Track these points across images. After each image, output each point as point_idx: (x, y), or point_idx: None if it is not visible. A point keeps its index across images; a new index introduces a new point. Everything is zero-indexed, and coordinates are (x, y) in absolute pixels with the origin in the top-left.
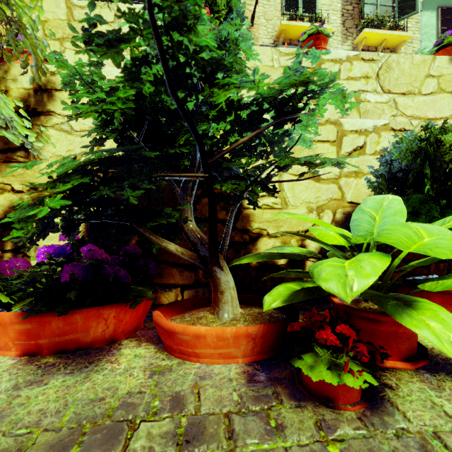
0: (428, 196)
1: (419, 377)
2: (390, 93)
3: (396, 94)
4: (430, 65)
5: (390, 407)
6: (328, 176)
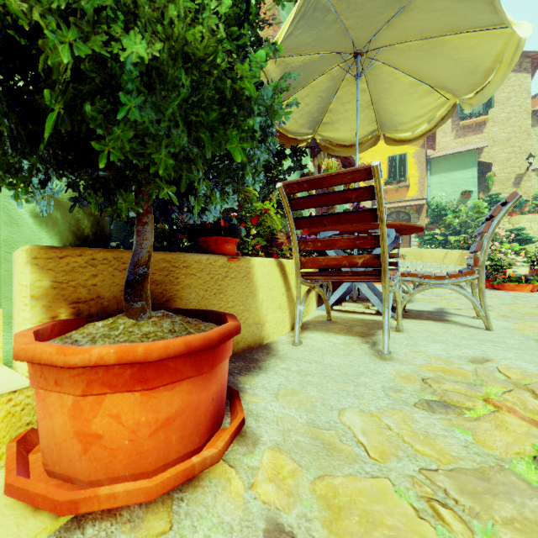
0: None
1: None
2: None
3: None
4: None
5: None
6: None
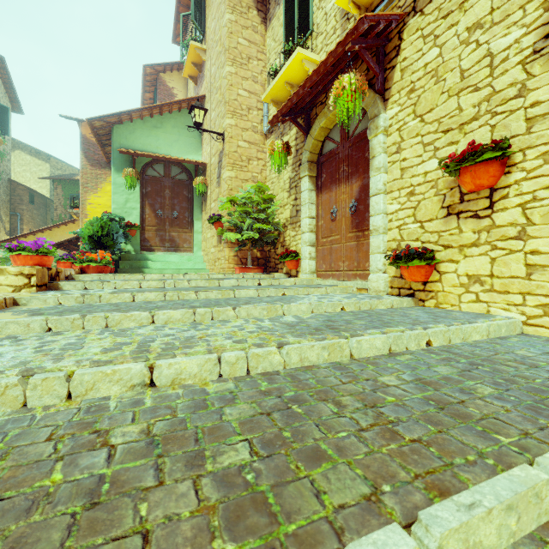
0: None
1: None
2: None
3: None
4: None
5: None
6: None
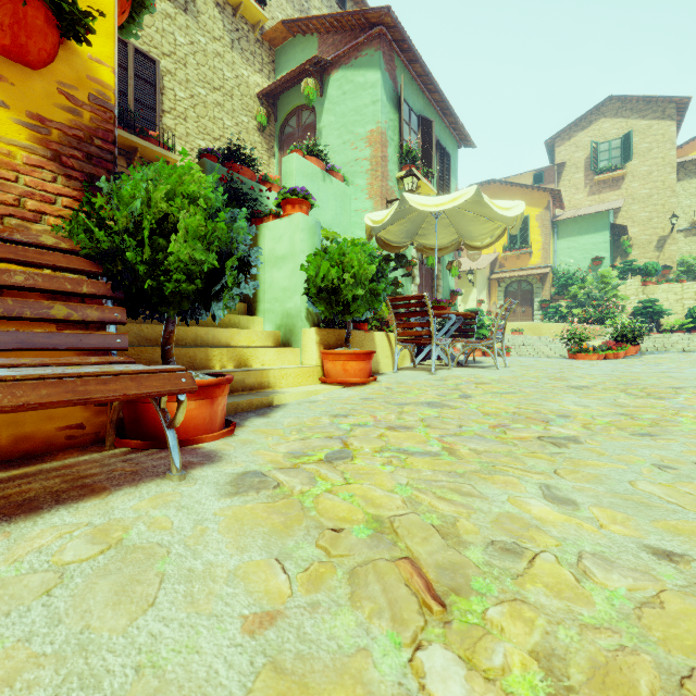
0: (689, 317)
1: None
2: None
3: None
4: None
5: None
6: (680, 313)
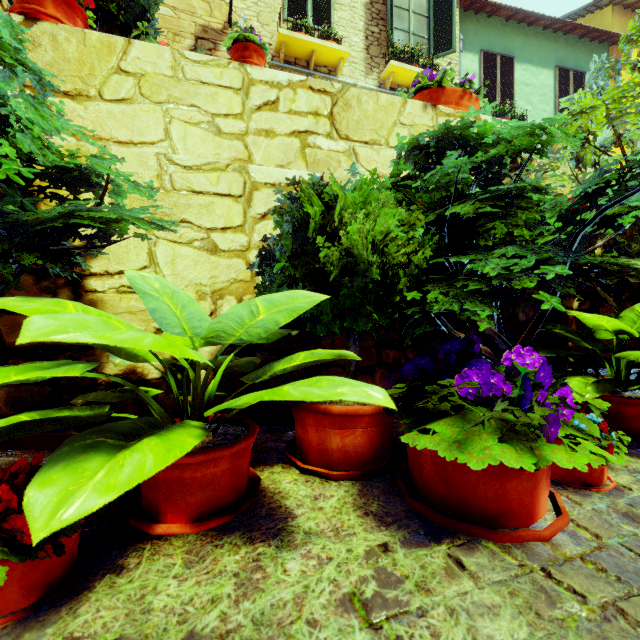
0: (291, 278)
1: (194, 545)
2: (348, 140)
3: (357, 143)
4: (400, 110)
5: (65, 611)
6: (230, 246)
